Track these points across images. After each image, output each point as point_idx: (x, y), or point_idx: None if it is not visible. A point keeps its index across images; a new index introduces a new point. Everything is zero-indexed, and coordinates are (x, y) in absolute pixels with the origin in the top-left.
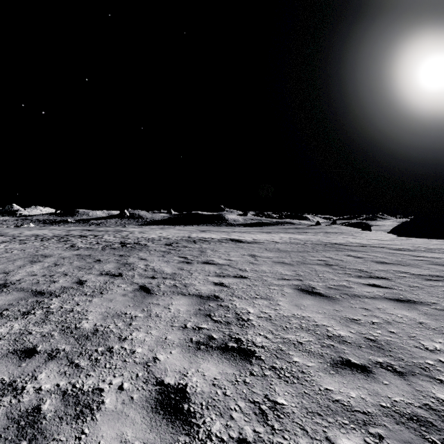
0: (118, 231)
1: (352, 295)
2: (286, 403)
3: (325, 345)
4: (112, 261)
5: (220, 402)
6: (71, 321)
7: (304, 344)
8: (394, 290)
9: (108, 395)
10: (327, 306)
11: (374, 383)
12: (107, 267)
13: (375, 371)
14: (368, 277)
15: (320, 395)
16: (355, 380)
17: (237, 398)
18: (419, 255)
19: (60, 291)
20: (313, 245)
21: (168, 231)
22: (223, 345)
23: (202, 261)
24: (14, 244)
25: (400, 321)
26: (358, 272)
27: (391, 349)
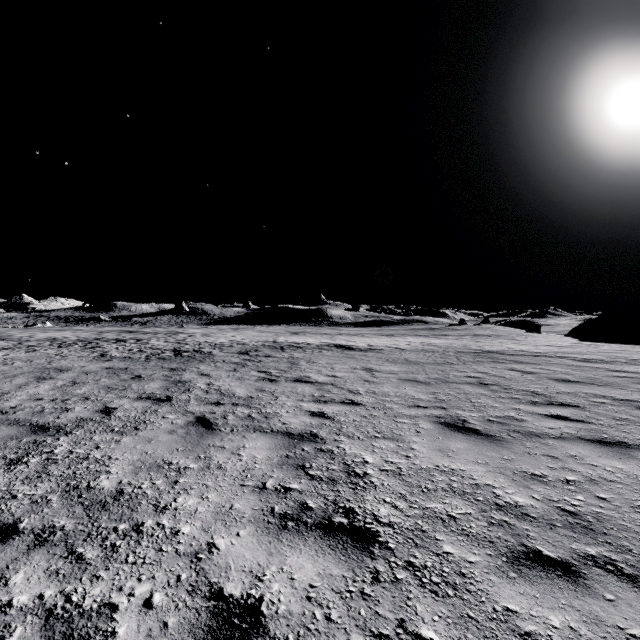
0: (173, 333)
1: (527, 434)
2: (438, 638)
3: (493, 522)
4: (158, 378)
5: (321, 634)
6: (82, 476)
7: (460, 520)
8: (592, 425)
9: (124, 619)
10: (489, 453)
11: (590, 599)
12: (150, 387)
13: (587, 573)
14: (548, 403)
15: (497, 621)
16: (555, 591)
17: (350, 627)
18: (619, 369)
19: (74, 424)
20: (457, 354)
21: (244, 333)
22: (325, 520)
23: (293, 379)
24: (18, 352)
25: (612, 479)
26: (531, 396)
27: (607, 531)
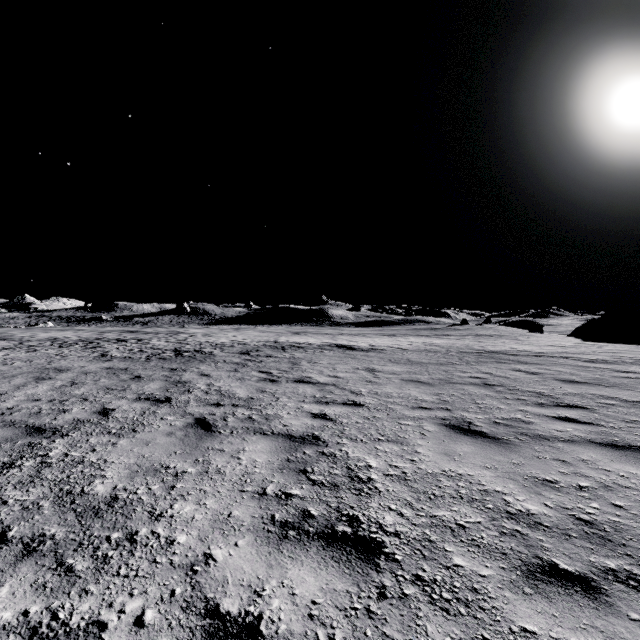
0: (174, 333)
1: (536, 437)
2: None
3: (505, 532)
4: (157, 379)
5: None
6: (76, 480)
7: (469, 529)
8: (601, 427)
9: (113, 639)
10: (497, 456)
11: (613, 618)
12: (150, 387)
13: (608, 589)
14: (555, 405)
15: None
16: (575, 610)
17: None
18: (626, 370)
19: (71, 426)
20: (460, 355)
21: (245, 333)
22: (328, 529)
23: (295, 379)
24: (18, 352)
25: (627, 485)
26: (537, 398)
27: (626, 542)
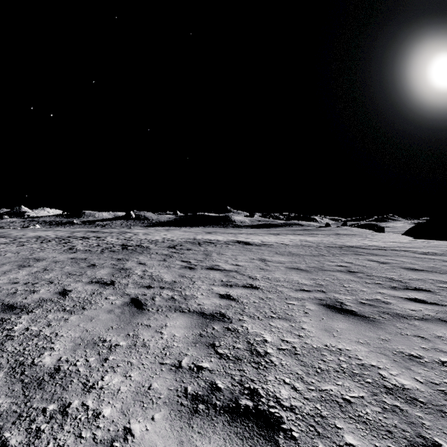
0: (123, 232)
1: (395, 315)
2: None
3: (387, 408)
4: (107, 266)
5: None
6: (29, 352)
7: (355, 404)
8: (446, 307)
9: None
10: (367, 333)
11: None
12: (100, 273)
13: None
14: (405, 288)
15: None
16: None
17: None
18: None
19: (36, 304)
20: (327, 248)
21: (173, 232)
22: (232, 403)
23: (207, 267)
24: (11, 246)
25: None
26: (390, 282)
27: None
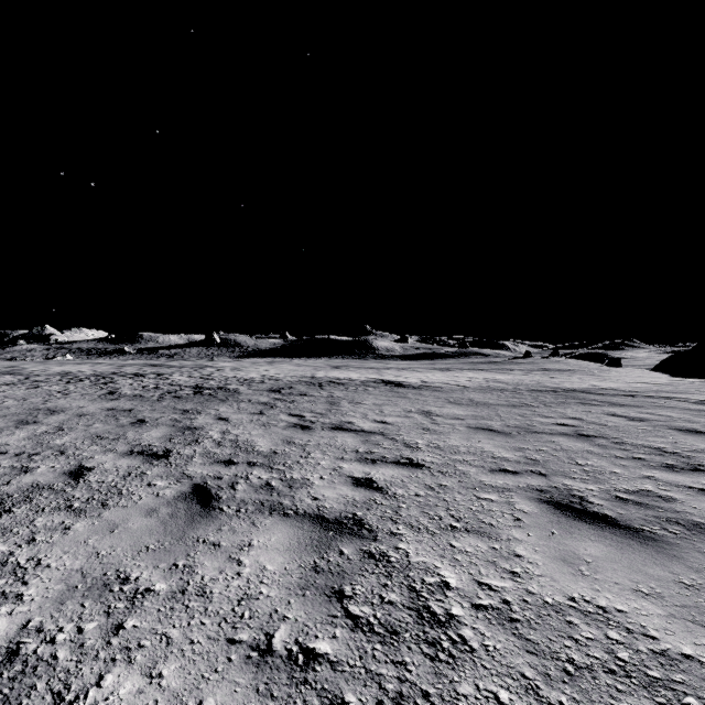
0: (200, 367)
1: (694, 527)
2: None
3: None
4: (163, 424)
5: None
6: None
7: None
8: None
9: None
10: (650, 568)
11: None
12: (150, 436)
13: None
14: (691, 468)
15: None
16: None
17: None
18: None
19: (22, 495)
20: (533, 394)
21: (279, 367)
22: None
23: (332, 425)
24: (17, 389)
25: None
26: (660, 456)
27: None
